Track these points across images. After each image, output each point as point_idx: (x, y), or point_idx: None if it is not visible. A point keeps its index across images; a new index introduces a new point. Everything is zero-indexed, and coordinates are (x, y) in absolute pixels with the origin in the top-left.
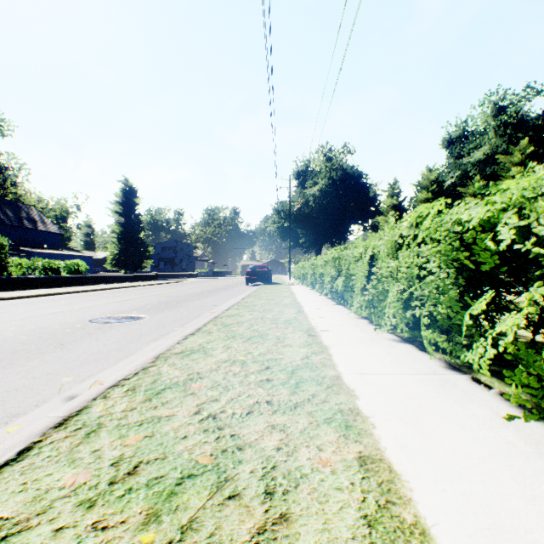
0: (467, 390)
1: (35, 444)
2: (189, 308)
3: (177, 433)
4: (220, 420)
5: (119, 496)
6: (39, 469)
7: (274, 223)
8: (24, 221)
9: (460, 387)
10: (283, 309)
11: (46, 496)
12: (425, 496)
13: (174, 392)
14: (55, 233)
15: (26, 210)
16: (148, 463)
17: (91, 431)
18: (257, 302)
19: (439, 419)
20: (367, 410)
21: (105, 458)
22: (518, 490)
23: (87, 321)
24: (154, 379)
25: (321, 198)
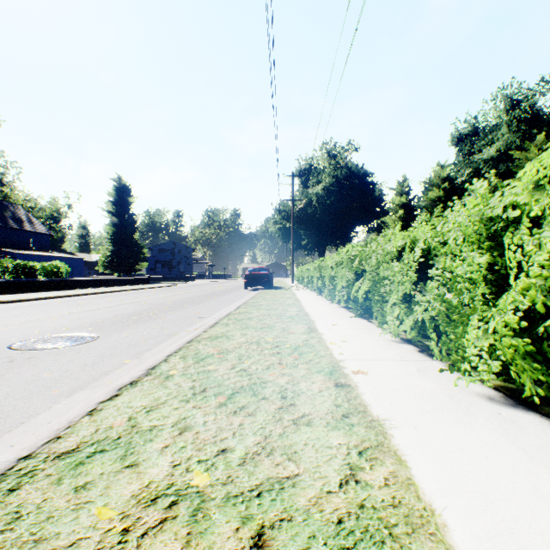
0: None
1: None
2: (167, 321)
3: None
4: None
5: None
6: None
7: (275, 224)
8: (9, 221)
9: None
10: (288, 325)
11: None
12: None
13: None
14: (43, 233)
15: (12, 209)
16: None
17: None
18: (254, 313)
19: None
20: None
21: None
22: None
23: (4, 346)
24: None
25: (325, 197)
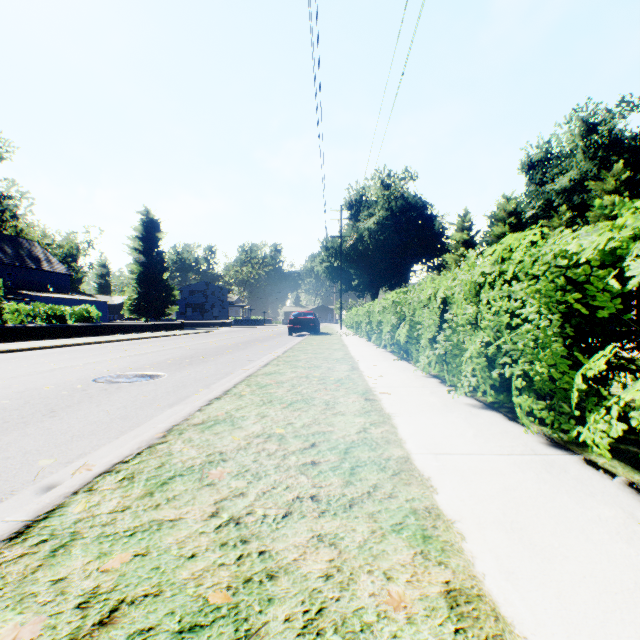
0: (583, 479)
1: None
2: (219, 363)
3: (182, 550)
4: (245, 527)
5: None
6: None
7: (322, 263)
8: (25, 259)
9: (572, 473)
10: (333, 366)
11: None
12: None
13: (186, 481)
14: (63, 274)
15: (28, 246)
16: (132, 604)
17: (59, 546)
18: (301, 356)
19: (553, 525)
20: (451, 511)
21: (70, 594)
22: None
23: (90, 381)
24: (161, 462)
25: (378, 232)
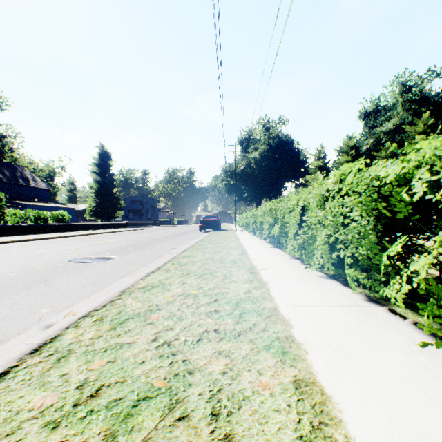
0: (386, 320)
1: (11, 368)
2: (152, 250)
3: (136, 359)
4: (174, 346)
5: (81, 418)
6: (12, 392)
7: (222, 181)
8: (18, 179)
9: (379, 317)
10: (229, 251)
11: (16, 418)
12: (354, 418)
13: (136, 321)
14: (44, 189)
15: (21, 170)
16: (109, 386)
17: (61, 356)
18: (208, 245)
19: (363, 346)
20: (301, 338)
21: (72, 382)
22: (436, 411)
23: (67, 261)
24: (119, 310)
25: (261, 161)
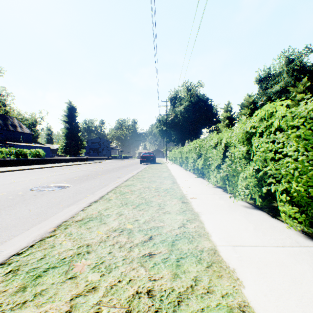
0: None
1: None
2: (102, 179)
3: None
4: None
5: None
6: None
7: (157, 128)
8: (9, 126)
9: None
10: (163, 181)
11: None
12: None
13: (55, 274)
14: (28, 133)
15: (11, 120)
16: None
17: None
18: (146, 175)
19: None
20: (260, 309)
21: None
22: None
23: (28, 189)
24: (43, 254)
25: (185, 113)
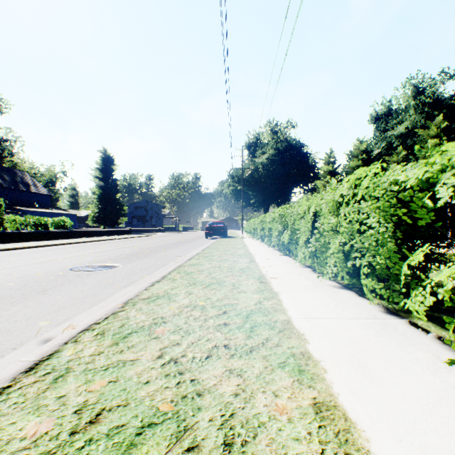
0: (407, 334)
1: (4, 389)
2: (157, 258)
3: (140, 378)
4: (181, 364)
5: (78, 448)
6: (3, 417)
7: (229, 187)
8: (19, 184)
9: (400, 331)
10: (237, 259)
11: (6, 448)
12: (383, 448)
13: (140, 336)
14: (45, 194)
15: (21, 175)
16: (110, 411)
17: (59, 376)
18: (215, 253)
19: (386, 363)
20: (317, 354)
21: (69, 405)
22: None
23: (68, 270)
24: (122, 323)
25: (269, 165)
